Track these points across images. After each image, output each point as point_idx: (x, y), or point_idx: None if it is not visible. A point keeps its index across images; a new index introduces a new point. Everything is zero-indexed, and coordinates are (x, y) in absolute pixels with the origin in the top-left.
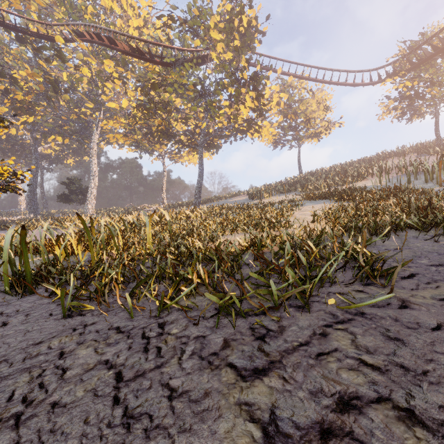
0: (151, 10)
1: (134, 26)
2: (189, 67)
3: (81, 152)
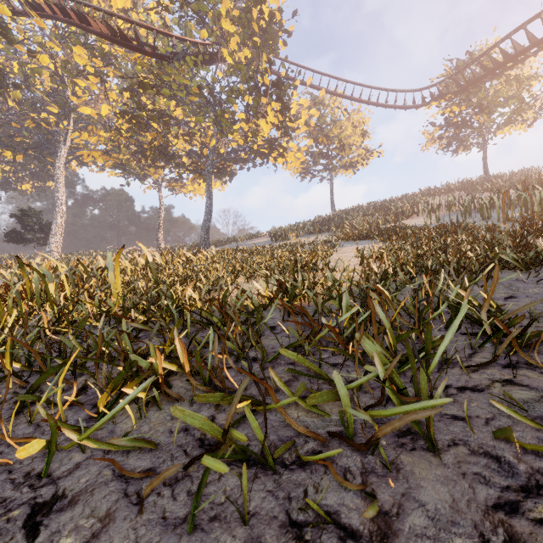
0: None
1: (118, 6)
2: (193, 63)
3: (43, 175)
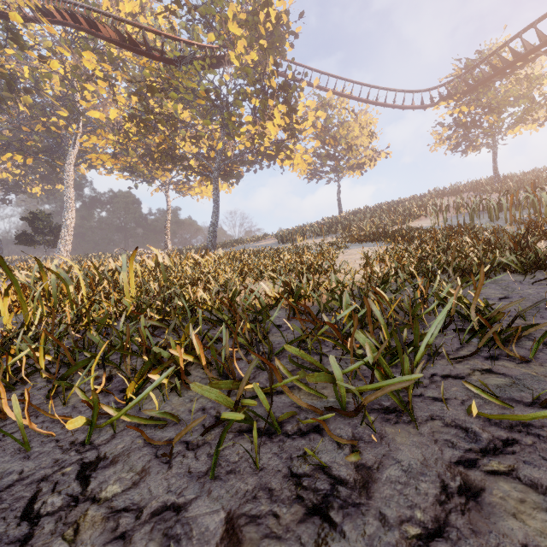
0: None
1: (126, 11)
2: (200, 66)
3: (53, 178)
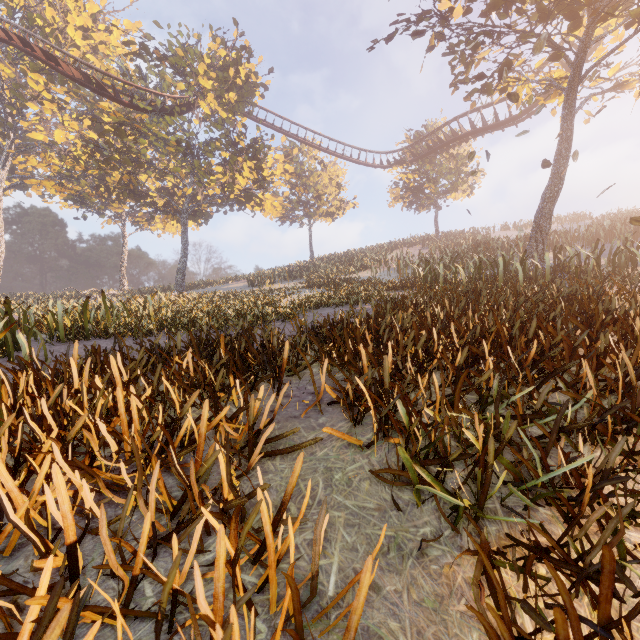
0: (104, 6)
1: (76, 23)
2: (172, 121)
3: None
